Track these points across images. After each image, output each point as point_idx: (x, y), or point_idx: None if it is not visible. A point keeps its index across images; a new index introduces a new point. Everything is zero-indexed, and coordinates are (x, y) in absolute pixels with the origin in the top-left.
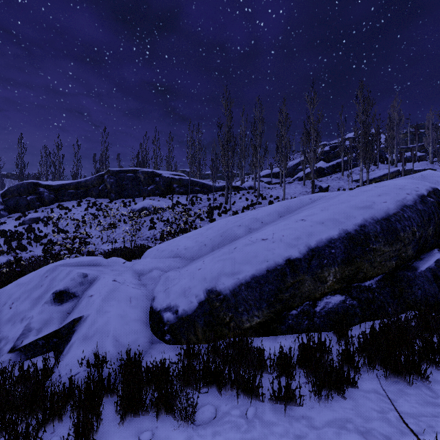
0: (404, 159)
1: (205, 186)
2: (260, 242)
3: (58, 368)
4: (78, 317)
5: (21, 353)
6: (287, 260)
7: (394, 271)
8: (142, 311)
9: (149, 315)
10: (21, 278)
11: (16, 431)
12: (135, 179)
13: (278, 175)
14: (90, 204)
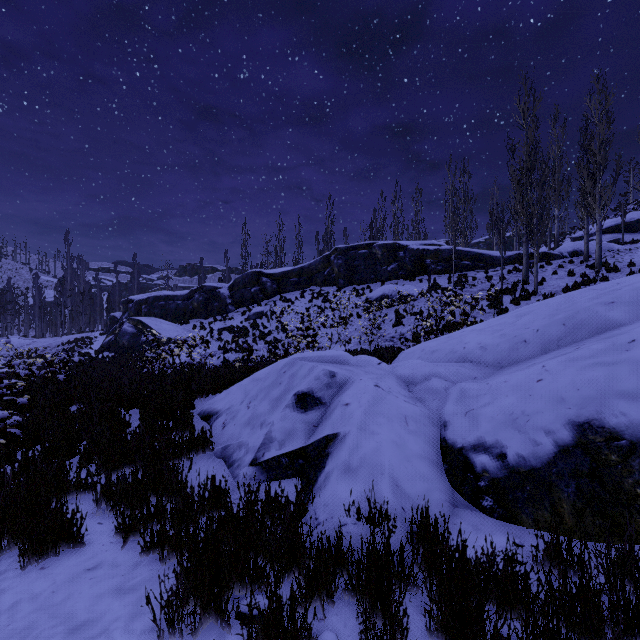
0: None
1: (481, 258)
2: None
3: (313, 506)
4: (331, 434)
5: (263, 470)
6: None
7: None
8: (428, 443)
9: (440, 452)
10: (256, 373)
11: (278, 599)
12: (369, 256)
13: (637, 226)
14: (314, 294)
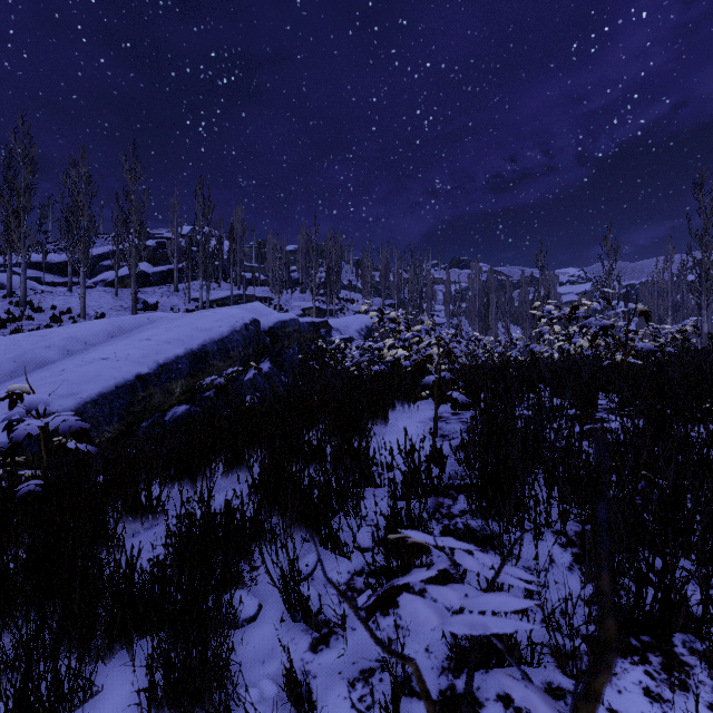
0: (246, 283)
1: None
2: (101, 361)
3: None
4: None
5: None
6: (137, 376)
7: (228, 383)
8: None
9: None
10: None
11: None
12: None
13: (57, 269)
14: None
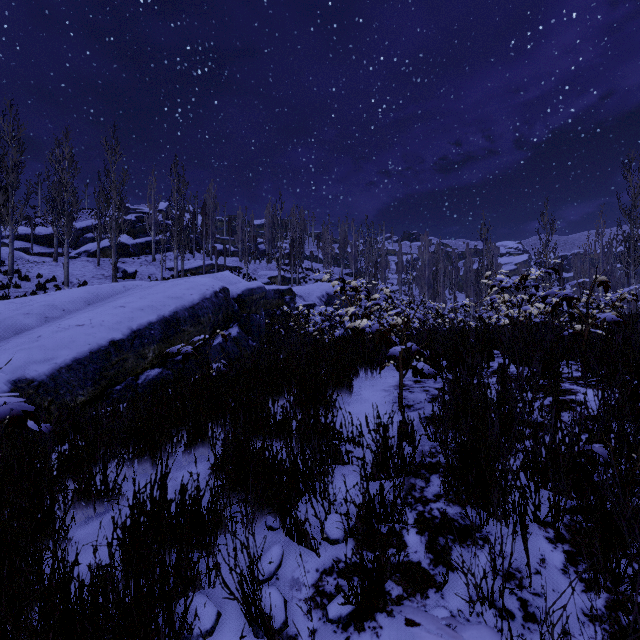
0: (217, 254)
1: None
2: (77, 328)
3: None
4: None
5: None
6: (111, 342)
7: (198, 347)
8: None
9: None
10: None
11: None
12: None
13: (45, 240)
14: None
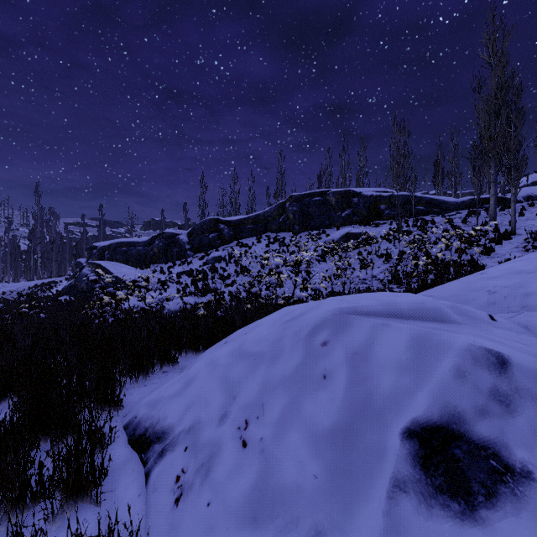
0: None
1: (435, 203)
2: None
3: None
4: None
5: None
6: None
7: None
8: None
9: None
10: (245, 337)
11: None
12: (323, 203)
13: None
14: (270, 240)
